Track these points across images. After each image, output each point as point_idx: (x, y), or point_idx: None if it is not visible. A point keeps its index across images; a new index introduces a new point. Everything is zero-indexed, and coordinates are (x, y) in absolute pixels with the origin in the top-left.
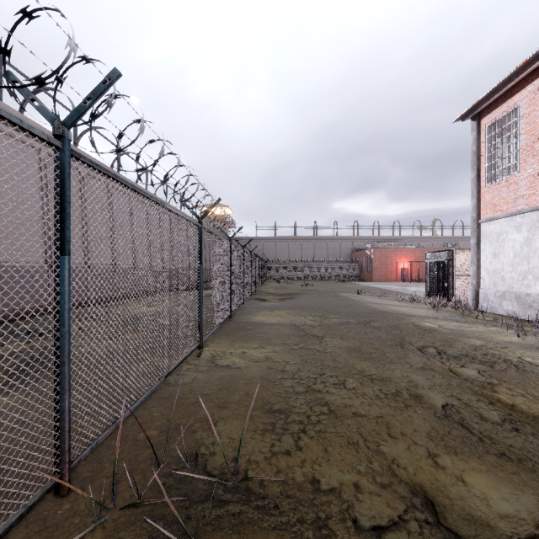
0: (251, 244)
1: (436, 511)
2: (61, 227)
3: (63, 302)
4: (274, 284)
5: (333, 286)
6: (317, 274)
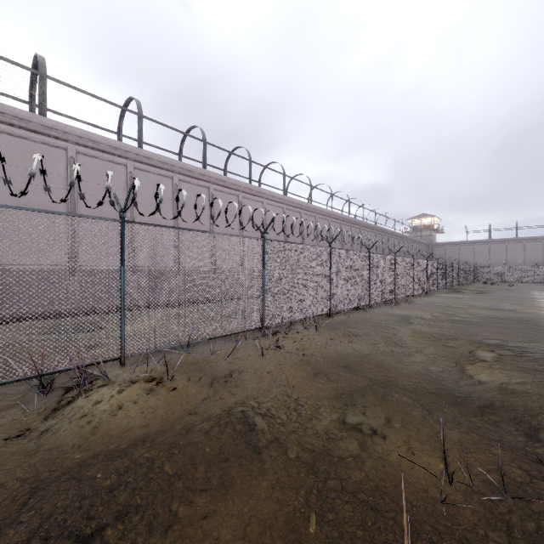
0: (460, 248)
1: (450, 305)
2: (395, 266)
3: (395, 276)
4: (478, 284)
5: (543, 288)
6: (541, 277)
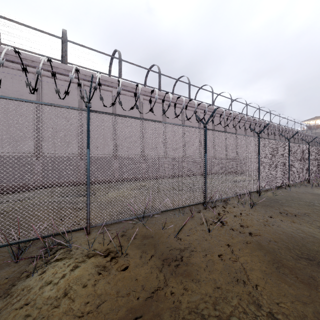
0: None
1: None
2: (308, 154)
3: (309, 161)
4: None
5: None
6: None
